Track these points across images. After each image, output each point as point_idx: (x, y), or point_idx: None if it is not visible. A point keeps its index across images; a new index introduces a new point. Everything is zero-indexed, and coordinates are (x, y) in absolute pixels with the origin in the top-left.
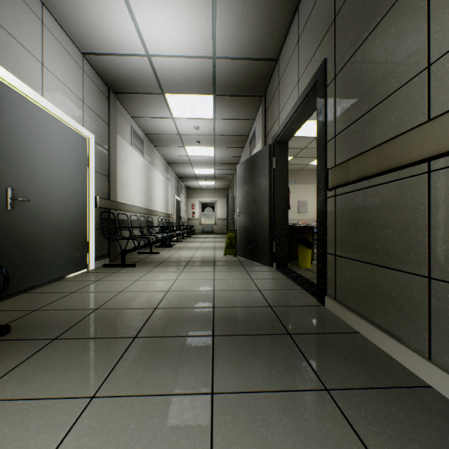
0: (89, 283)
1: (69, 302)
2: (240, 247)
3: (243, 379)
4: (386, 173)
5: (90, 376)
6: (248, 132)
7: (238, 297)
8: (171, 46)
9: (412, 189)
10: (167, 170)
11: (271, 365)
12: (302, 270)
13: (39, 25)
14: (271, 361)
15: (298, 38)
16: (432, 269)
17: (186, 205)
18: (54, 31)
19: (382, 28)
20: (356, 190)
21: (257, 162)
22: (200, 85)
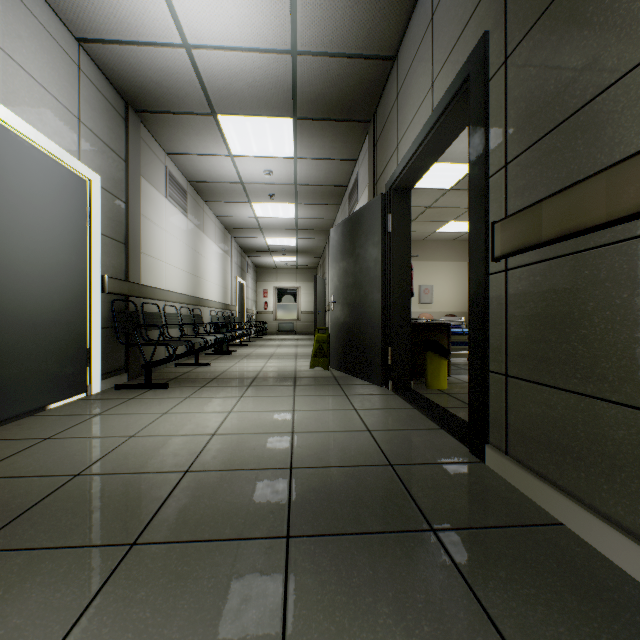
0: (81, 420)
1: (31, 460)
2: (336, 355)
3: None
4: (633, 219)
5: None
6: (346, 181)
7: (335, 446)
8: (224, 30)
9: None
10: (225, 239)
11: (408, 621)
12: (434, 393)
13: None
14: (406, 608)
15: (432, 14)
16: None
17: (256, 292)
18: None
19: None
20: (552, 257)
21: (361, 222)
22: (273, 101)
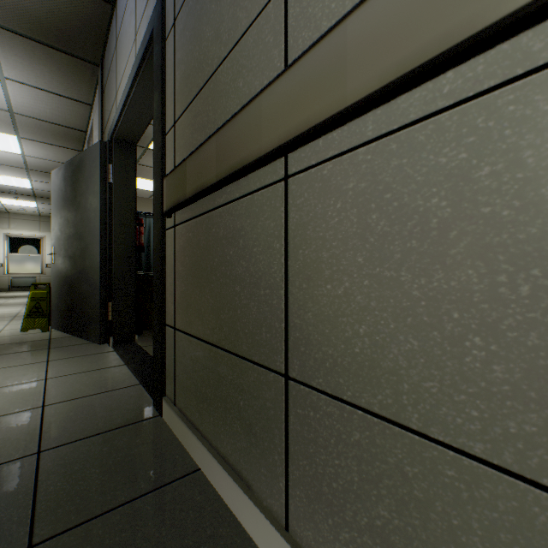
0: None
1: None
2: (58, 313)
3: None
4: (230, 181)
5: None
6: (84, 126)
7: None
8: None
9: (265, 211)
10: None
11: None
12: None
13: None
14: None
15: None
16: (291, 361)
17: None
18: None
19: None
20: (198, 215)
21: (83, 168)
22: None
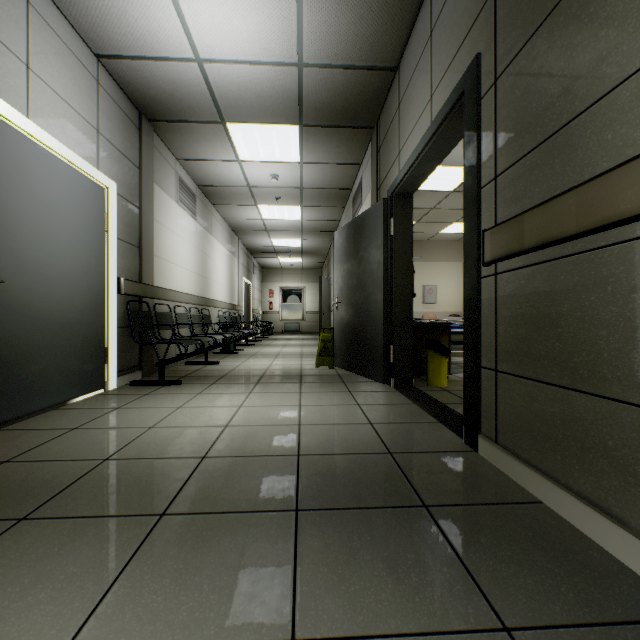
0: (103, 413)
1: (63, 447)
2: (340, 354)
3: (349, 605)
4: (597, 232)
5: (67, 601)
6: (350, 184)
7: (338, 437)
8: (234, 45)
9: None
10: (232, 241)
11: (399, 574)
12: (435, 390)
13: (22, 4)
14: (398, 564)
15: (431, 31)
16: None
17: (261, 293)
18: (48, 16)
19: None
20: (534, 263)
21: (365, 226)
22: (280, 110)
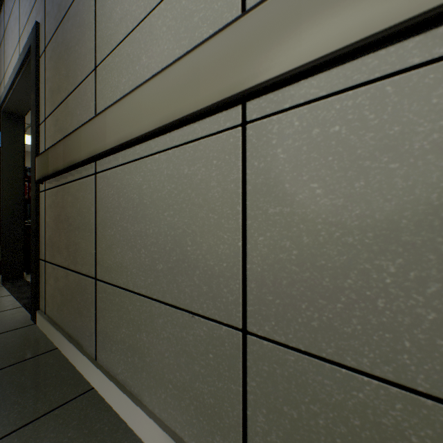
0: None
1: None
2: None
3: None
4: (71, 170)
5: None
6: None
7: None
8: None
9: (88, 189)
10: None
11: None
12: None
13: None
14: None
15: None
16: (98, 270)
17: None
18: None
19: (73, 12)
20: (58, 185)
21: None
22: None
